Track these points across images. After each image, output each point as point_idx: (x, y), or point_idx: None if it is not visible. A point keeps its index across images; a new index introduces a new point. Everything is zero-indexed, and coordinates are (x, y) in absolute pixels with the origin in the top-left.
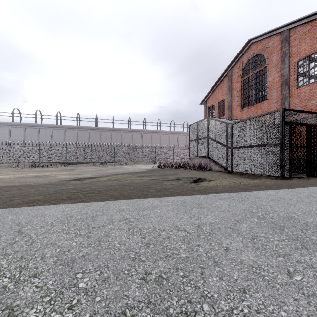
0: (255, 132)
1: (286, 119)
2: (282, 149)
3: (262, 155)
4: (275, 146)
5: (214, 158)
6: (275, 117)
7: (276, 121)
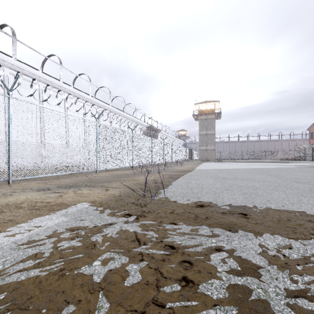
0: (309, 151)
1: (313, 149)
2: (312, 155)
3: (310, 156)
4: (311, 154)
5: (301, 157)
6: (311, 148)
7: (311, 149)
